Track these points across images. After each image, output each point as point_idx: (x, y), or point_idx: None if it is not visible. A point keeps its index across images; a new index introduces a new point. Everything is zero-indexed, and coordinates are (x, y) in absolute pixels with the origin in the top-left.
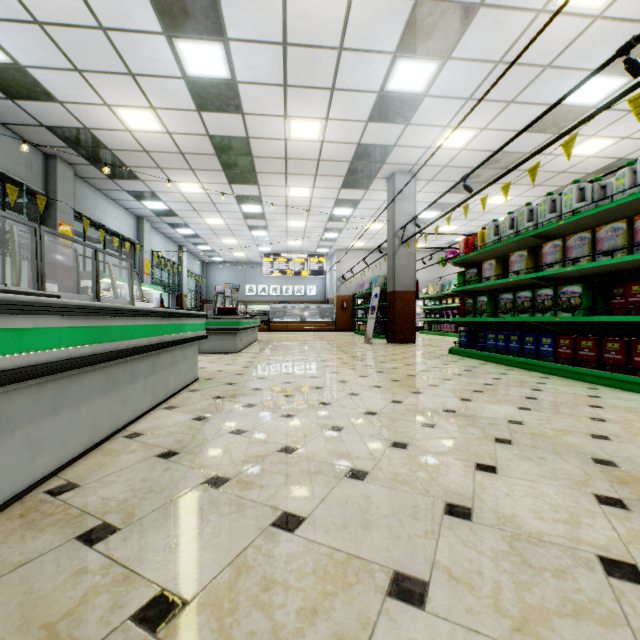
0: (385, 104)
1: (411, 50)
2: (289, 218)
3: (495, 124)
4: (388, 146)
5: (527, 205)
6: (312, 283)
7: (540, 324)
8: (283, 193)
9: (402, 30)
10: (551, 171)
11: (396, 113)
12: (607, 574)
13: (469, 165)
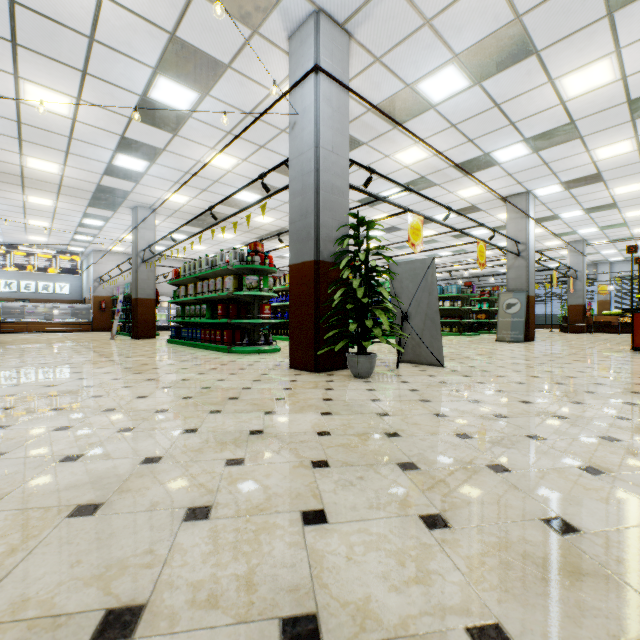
0: (116, 170)
1: (127, 153)
2: (29, 217)
3: (201, 197)
4: (126, 191)
5: (195, 260)
6: (65, 280)
7: (199, 323)
8: (20, 198)
9: (117, 144)
10: (251, 226)
11: (127, 176)
12: (103, 373)
13: (195, 213)
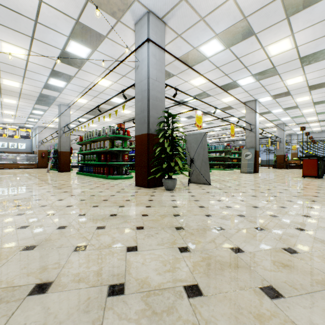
0: (49, 86)
1: (55, 77)
2: (4, 109)
3: (94, 100)
4: (55, 96)
5: (90, 132)
6: (23, 142)
7: (92, 164)
8: None
9: (50, 73)
10: (119, 115)
11: (55, 89)
12: (42, 189)
13: (91, 108)
